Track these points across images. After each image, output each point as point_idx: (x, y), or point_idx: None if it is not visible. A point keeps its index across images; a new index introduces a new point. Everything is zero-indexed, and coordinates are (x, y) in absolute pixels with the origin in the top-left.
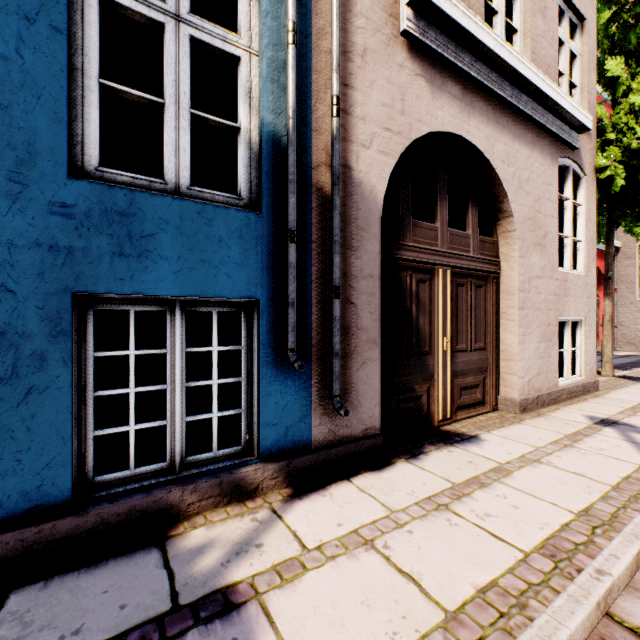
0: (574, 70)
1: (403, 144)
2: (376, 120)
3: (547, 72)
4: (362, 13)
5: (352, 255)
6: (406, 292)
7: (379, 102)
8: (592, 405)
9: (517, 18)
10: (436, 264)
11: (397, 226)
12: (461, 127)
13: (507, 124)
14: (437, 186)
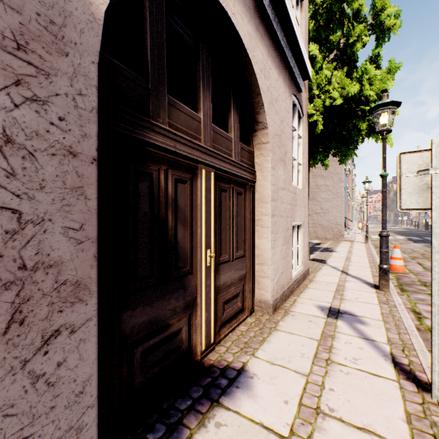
0: None
1: None
2: None
3: None
4: None
5: (4, 89)
6: (159, 194)
7: None
8: (314, 292)
9: None
10: (199, 162)
11: (144, 95)
12: (227, 1)
13: (264, 36)
14: (200, 69)
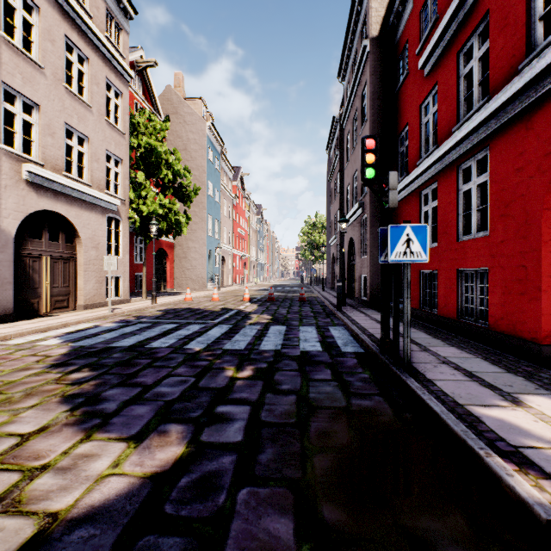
0: (119, 178)
1: (25, 216)
2: (12, 208)
3: (100, 183)
4: (5, 173)
5: (1, 254)
6: (27, 265)
7: (13, 202)
8: (118, 306)
9: (85, 162)
10: (43, 255)
11: (23, 241)
12: (53, 207)
13: (78, 204)
14: (43, 225)
